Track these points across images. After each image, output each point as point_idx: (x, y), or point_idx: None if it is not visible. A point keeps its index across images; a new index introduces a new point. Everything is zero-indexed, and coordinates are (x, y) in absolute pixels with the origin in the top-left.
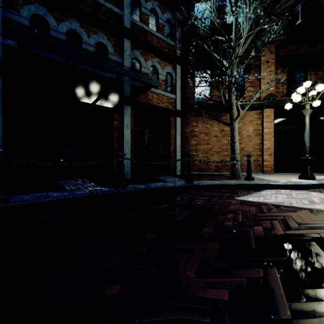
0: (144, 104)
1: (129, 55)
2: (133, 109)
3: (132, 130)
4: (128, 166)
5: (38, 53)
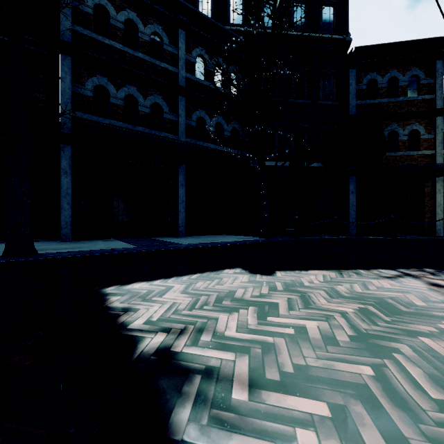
0: None
1: (441, 129)
2: None
3: None
4: (440, 225)
5: None
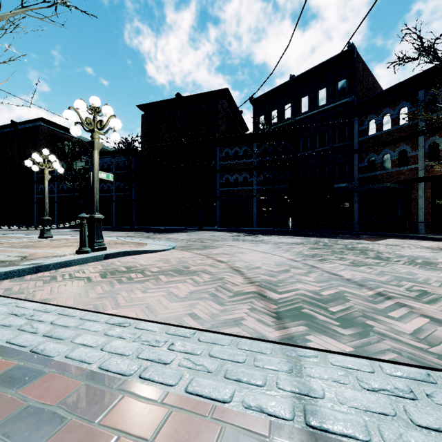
0: (438, 176)
1: (422, 146)
2: (429, 182)
3: (429, 198)
4: (421, 225)
5: (369, 175)
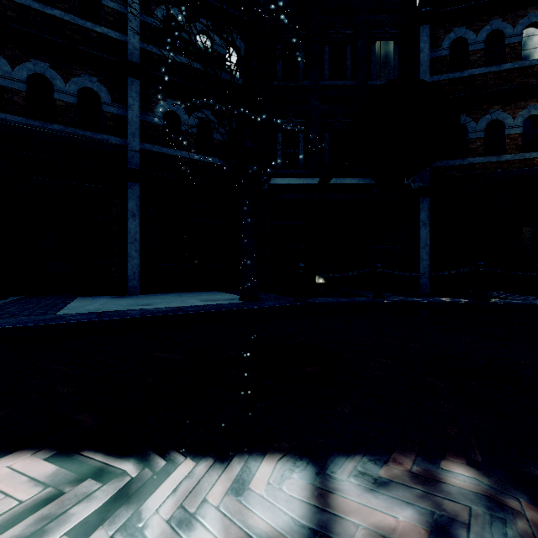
0: None
1: None
2: None
3: None
4: None
5: (457, 163)
